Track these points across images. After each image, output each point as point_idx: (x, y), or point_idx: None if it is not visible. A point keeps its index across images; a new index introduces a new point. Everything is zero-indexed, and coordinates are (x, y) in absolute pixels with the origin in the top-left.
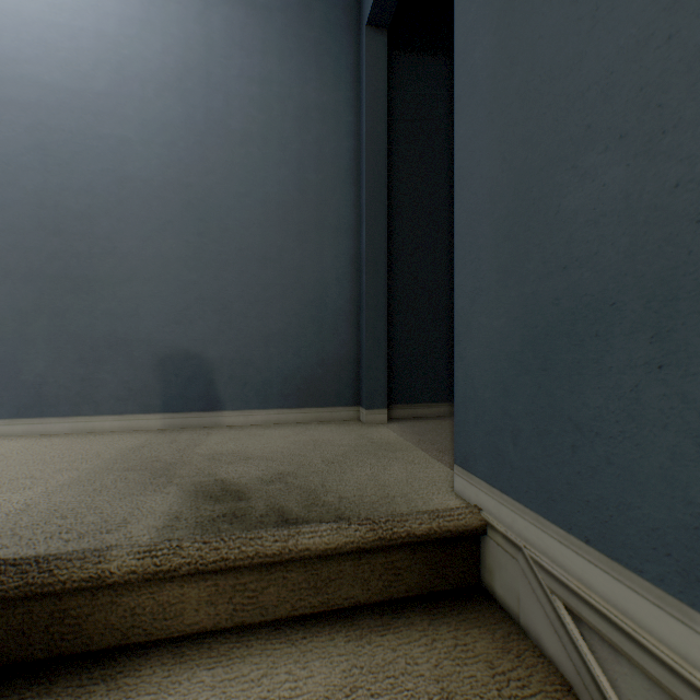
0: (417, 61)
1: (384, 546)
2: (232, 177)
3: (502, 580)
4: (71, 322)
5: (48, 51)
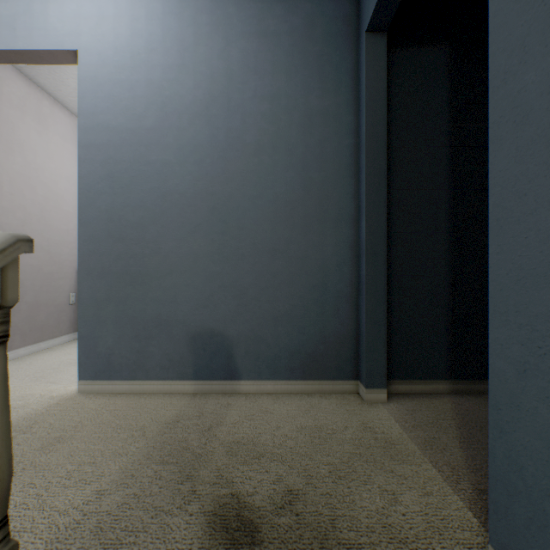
0: (415, 54)
1: None
2: (247, 183)
3: None
4: (130, 307)
5: (115, 103)
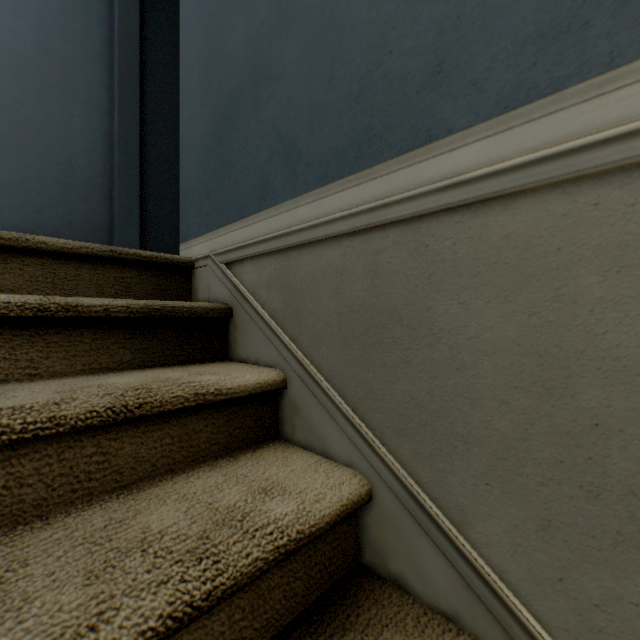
0: None
1: (116, 258)
2: None
3: (203, 288)
4: None
5: None
